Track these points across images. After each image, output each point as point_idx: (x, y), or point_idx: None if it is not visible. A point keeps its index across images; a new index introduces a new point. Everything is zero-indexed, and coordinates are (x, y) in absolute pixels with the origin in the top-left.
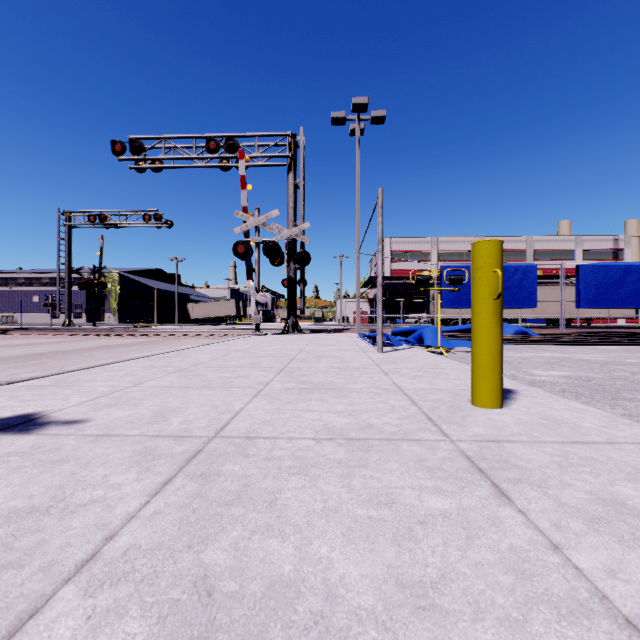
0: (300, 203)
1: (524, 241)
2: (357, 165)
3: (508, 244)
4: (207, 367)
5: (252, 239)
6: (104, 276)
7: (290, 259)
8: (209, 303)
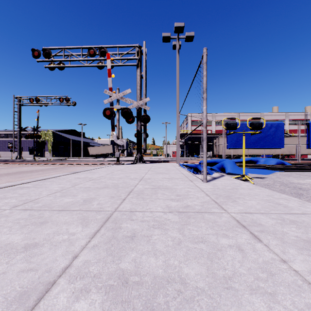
0: (143, 86)
1: (259, 115)
2: (177, 65)
3: (251, 117)
4: (25, 210)
5: (114, 107)
6: (39, 132)
7: (138, 119)
8: (99, 147)
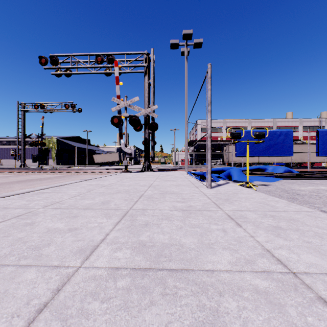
0: (151, 94)
1: (271, 121)
2: (185, 72)
3: (263, 123)
4: (55, 208)
5: (122, 114)
6: (44, 139)
7: (146, 127)
8: (105, 154)
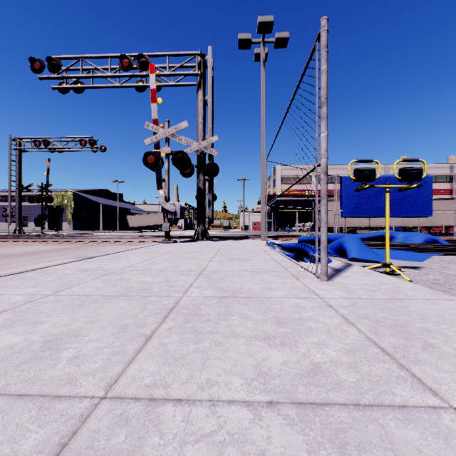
0: (209, 118)
1: (382, 168)
2: (262, 84)
3: None
4: None
5: (162, 150)
6: (50, 192)
7: (199, 171)
8: (143, 215)
